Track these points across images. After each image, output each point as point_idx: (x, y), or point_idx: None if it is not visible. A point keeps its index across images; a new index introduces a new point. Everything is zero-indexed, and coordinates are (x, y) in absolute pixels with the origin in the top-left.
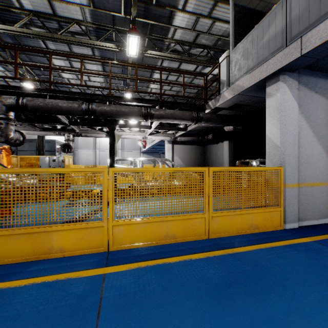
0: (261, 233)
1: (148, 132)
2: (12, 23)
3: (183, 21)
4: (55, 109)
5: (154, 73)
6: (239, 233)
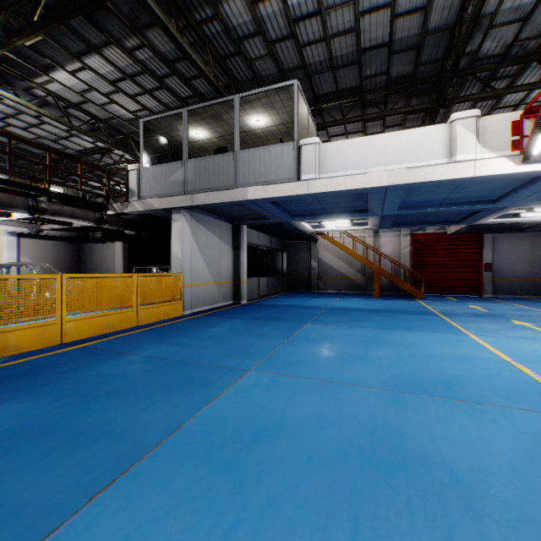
0: (170, 319)
1: None
2: None
3: (68, 80)
4: None
5: None
6: (157, 320)
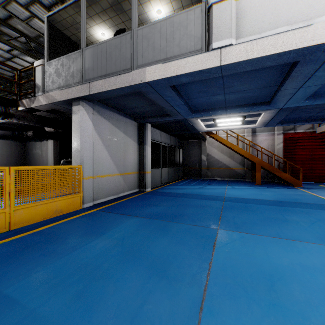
0: (64, 215)
1: None
2: None
3: None
4: None
5: None
6: (44, 219)
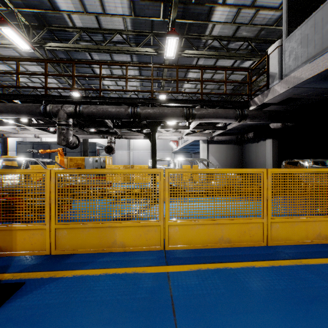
0: None
1: (185, 132)
2: (65, 41)
3: (222, 15)
4: (105, 115)
5: (189, 72)
6: (302, 242)
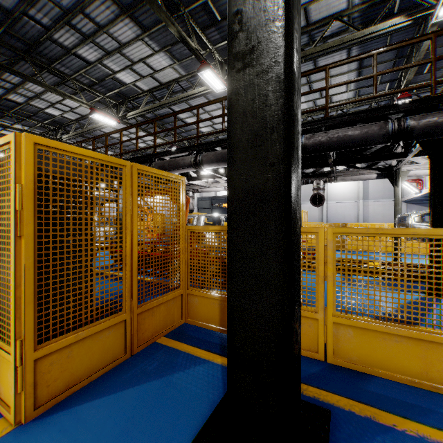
0: None
1: None
2: None
3: None
4: (341, 142)
5: None
6: None
